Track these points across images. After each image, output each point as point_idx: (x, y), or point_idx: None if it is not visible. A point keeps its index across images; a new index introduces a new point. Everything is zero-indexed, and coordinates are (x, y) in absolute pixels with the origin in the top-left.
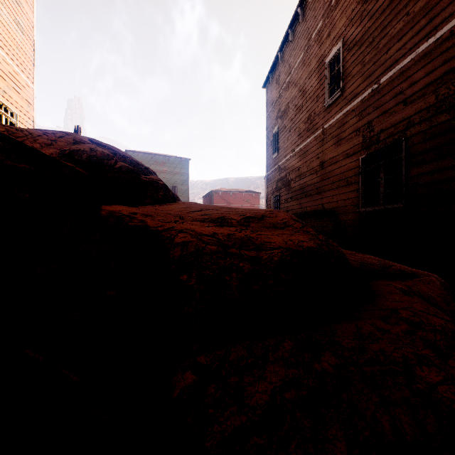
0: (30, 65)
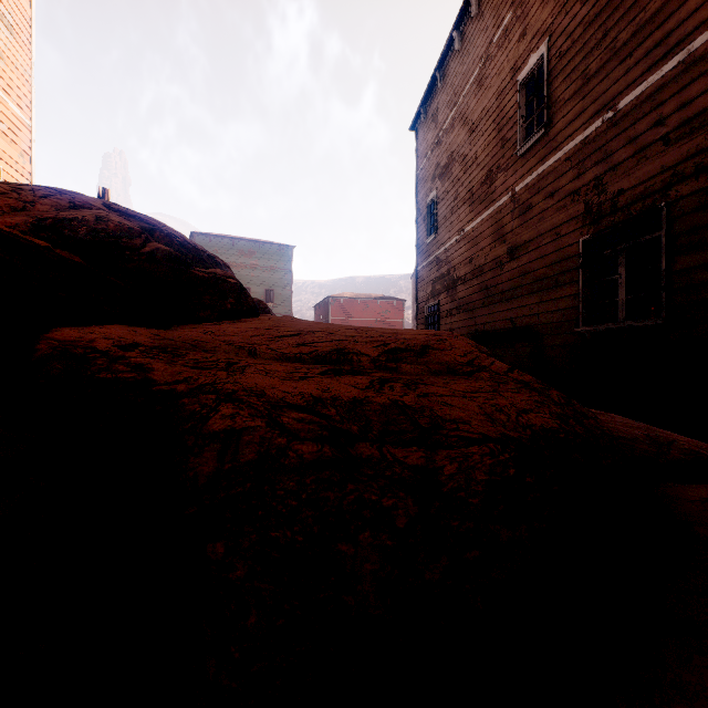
0: (25, 87)
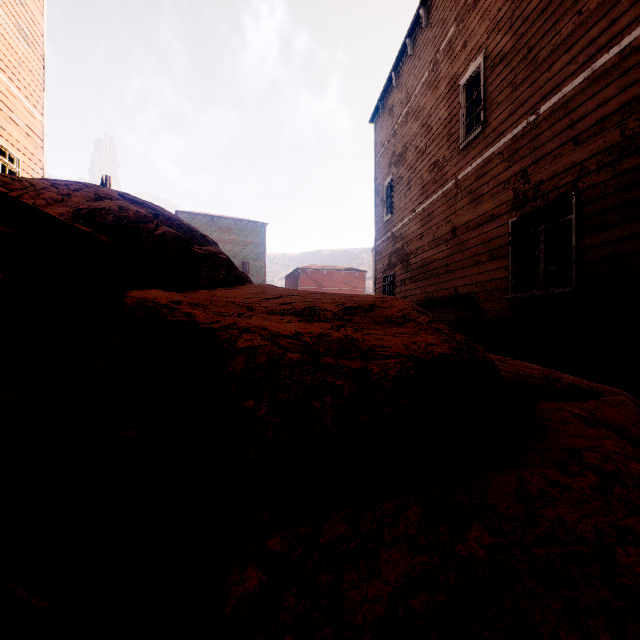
0: (39, 88)
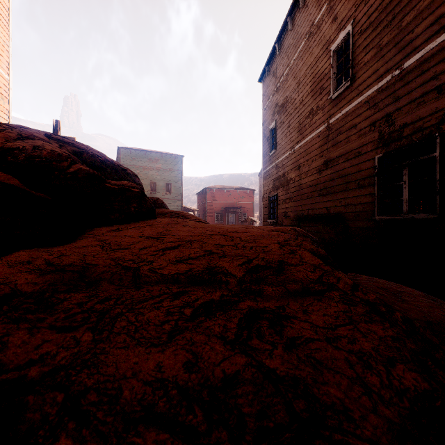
0: (5, 53)
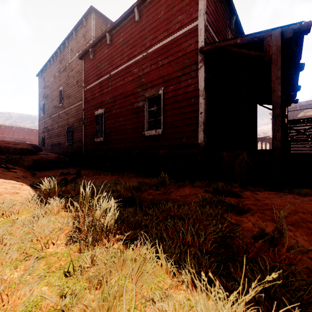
0: None
